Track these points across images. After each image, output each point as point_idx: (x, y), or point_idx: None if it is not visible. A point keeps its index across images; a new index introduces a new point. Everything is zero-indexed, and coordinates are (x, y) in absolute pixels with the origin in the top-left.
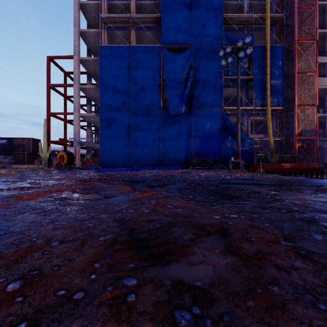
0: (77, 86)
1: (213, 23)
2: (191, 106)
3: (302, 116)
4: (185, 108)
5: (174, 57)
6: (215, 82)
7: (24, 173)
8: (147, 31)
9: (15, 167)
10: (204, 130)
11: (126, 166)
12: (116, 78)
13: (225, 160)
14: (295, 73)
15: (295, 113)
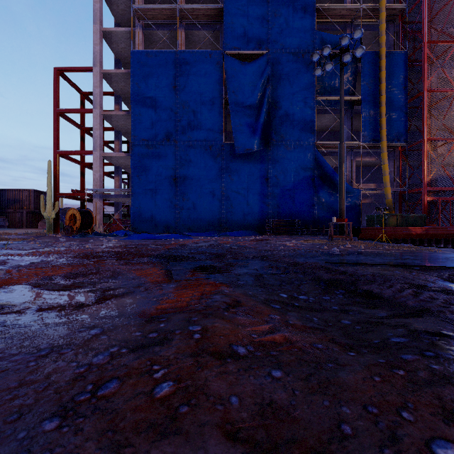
0: (99, 111)
1: (301, 18)
2: (268, 141)
3: (434, 156)
4: (259, 144)
5: (243, 68)
6: (304, 105)
7: (6, 242)
8: (203, 31)
9: (2, 232)
10: (287, 177)
11: (171, 230)
12: (156, 99)
13: (319, 221)
14: (424, 92)
15: (423, 151)
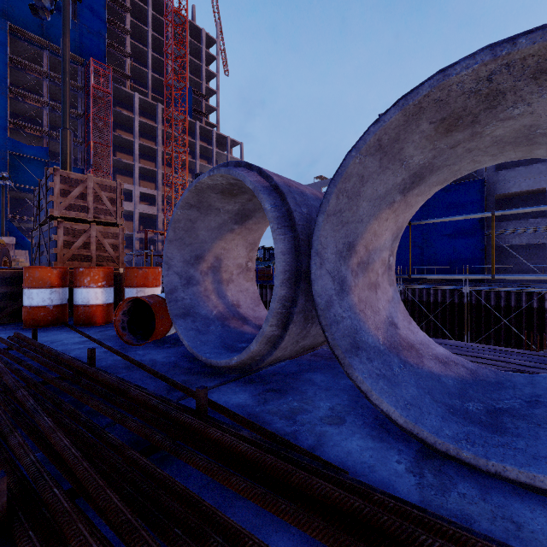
0: None
1: None
2: None
3: None
4: None
5: None
6: None
7: None
8: None
9: None
10: None
11: None
12: None
13: None
14: None
15: None
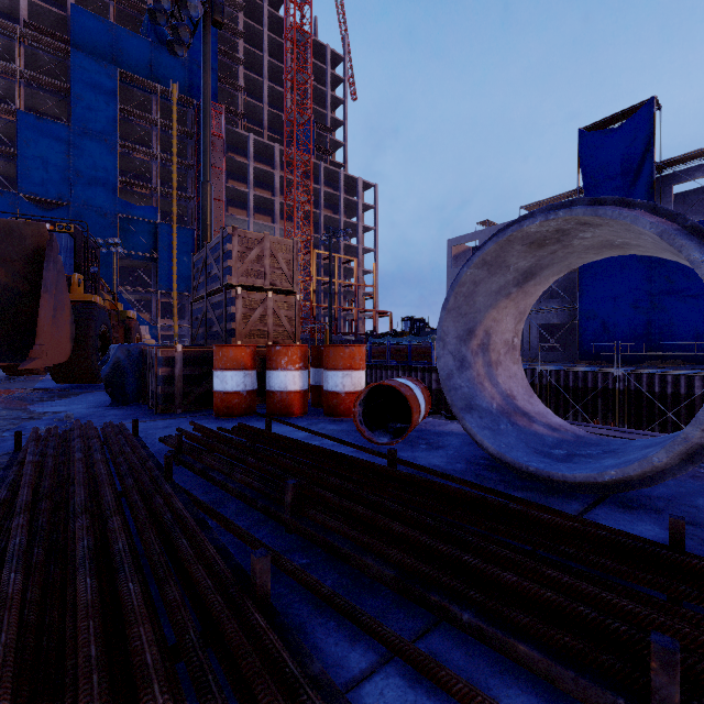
0: None
1: (104, 184)
2: None
3: None
4: None
5: (41, 214)
6: (107, 255)
7: None
8: None
9: None
10: None
11: None
12: None
13: None
14: None
15: None
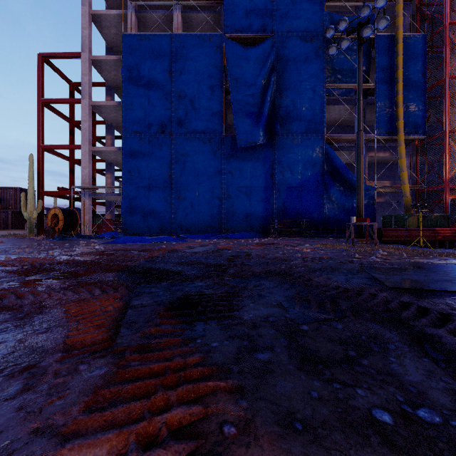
0: (88, 101)
1: None
2: (273, 133)
3: None
4: (263, 137)
5: (245, 52)
6: (312, 93)
7: None
8: (202, 14)
9: None
10: (294, 173)
11: (166, 232)
12: (150, 87)
13: (329, 222)
14: (446, 79)
15: (445, 144)
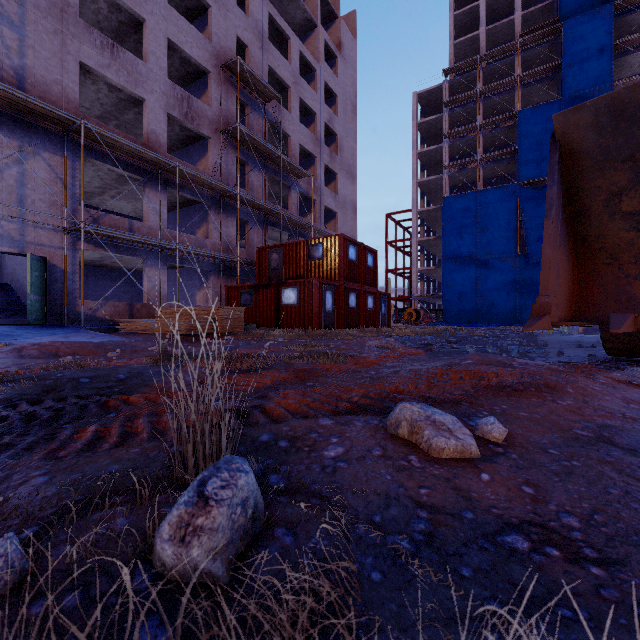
0: (416, 239)
1: None
2: None
3: None
4: None
5: (536, 194)
6: None
7: None
8: (498, 164)
9: None
10: None
11: (473, 322)
12: (461, 228)
13: None
14: None
15: None
